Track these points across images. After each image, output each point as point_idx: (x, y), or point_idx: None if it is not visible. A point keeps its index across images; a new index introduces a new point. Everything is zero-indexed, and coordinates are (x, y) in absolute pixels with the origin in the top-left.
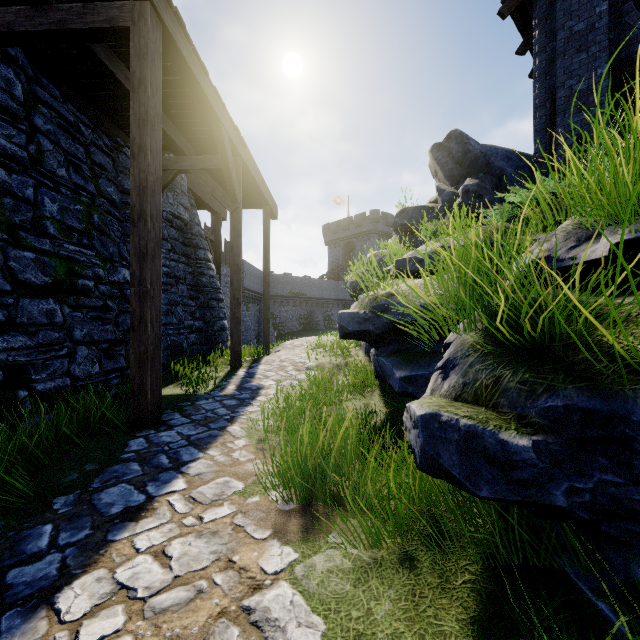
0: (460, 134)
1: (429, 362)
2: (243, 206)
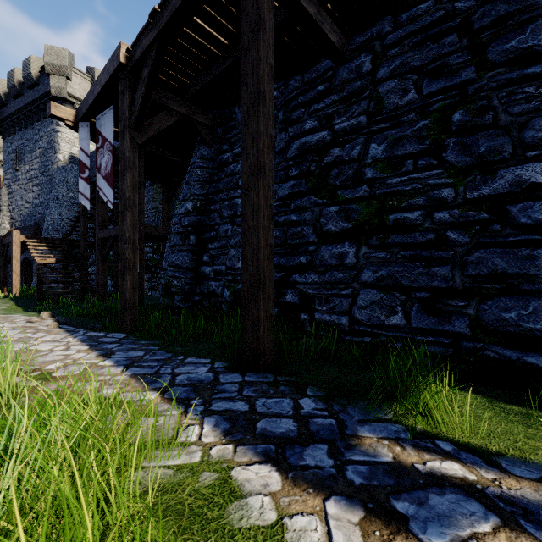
0: None
1: None
2: None
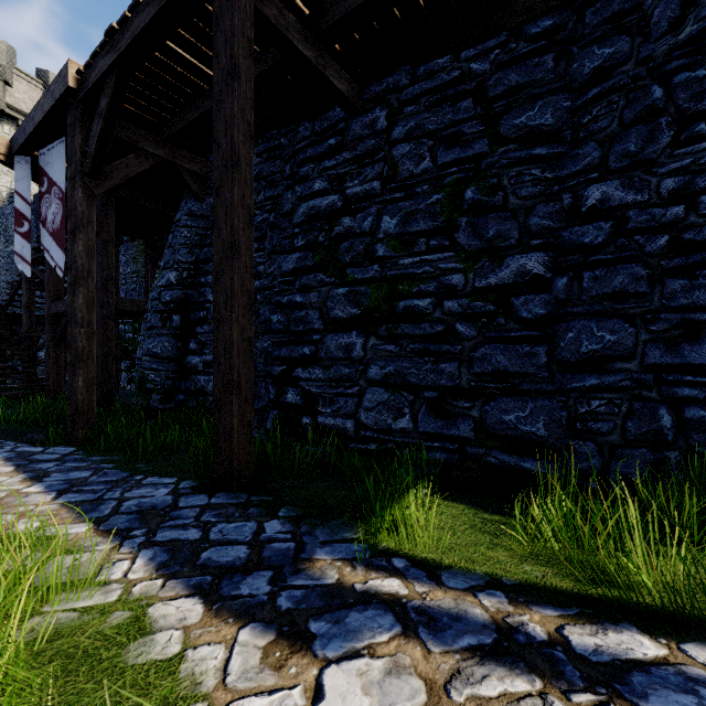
0: None
1: None
2: None
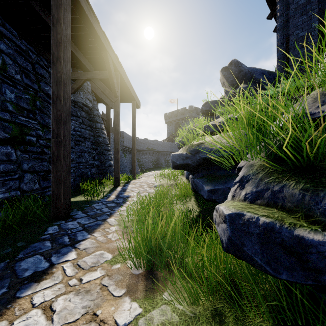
0: (237, 61)
1: (225, 181)
2: (121, 101)
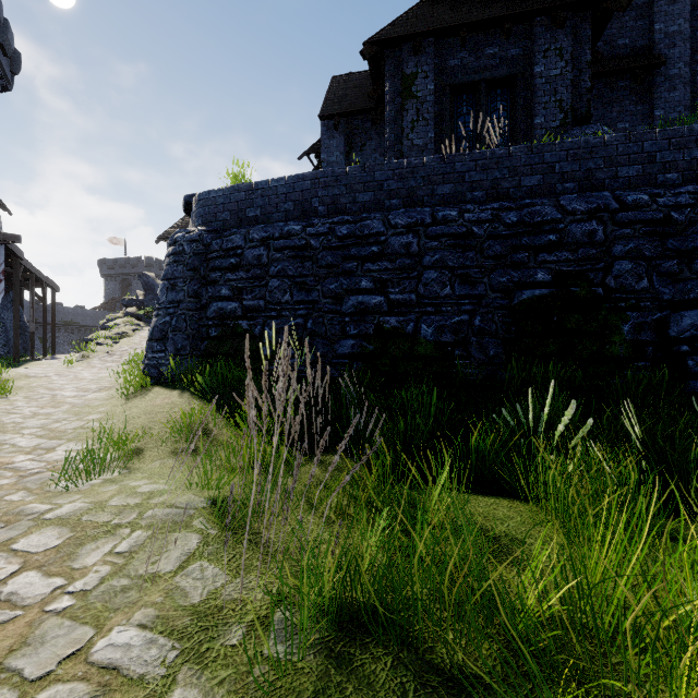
0: (146, 275)
1: None
2: None
